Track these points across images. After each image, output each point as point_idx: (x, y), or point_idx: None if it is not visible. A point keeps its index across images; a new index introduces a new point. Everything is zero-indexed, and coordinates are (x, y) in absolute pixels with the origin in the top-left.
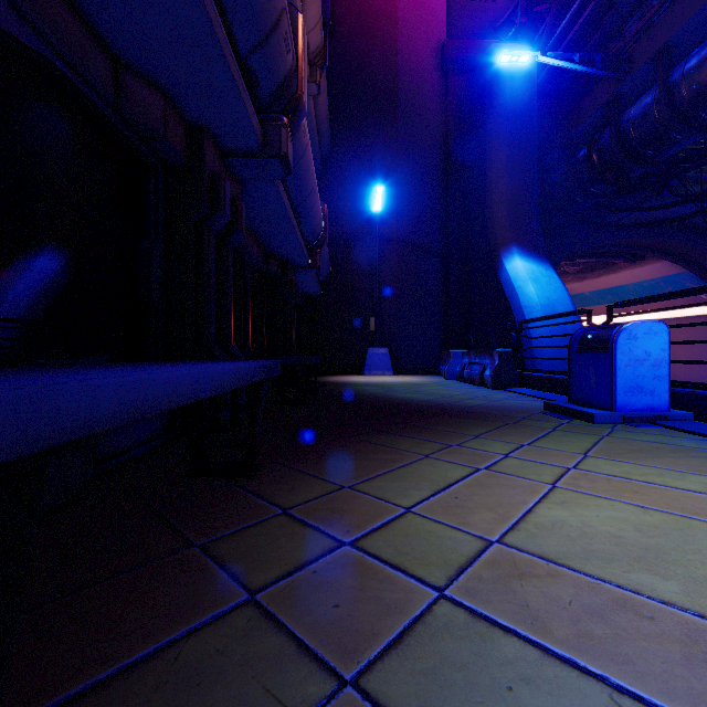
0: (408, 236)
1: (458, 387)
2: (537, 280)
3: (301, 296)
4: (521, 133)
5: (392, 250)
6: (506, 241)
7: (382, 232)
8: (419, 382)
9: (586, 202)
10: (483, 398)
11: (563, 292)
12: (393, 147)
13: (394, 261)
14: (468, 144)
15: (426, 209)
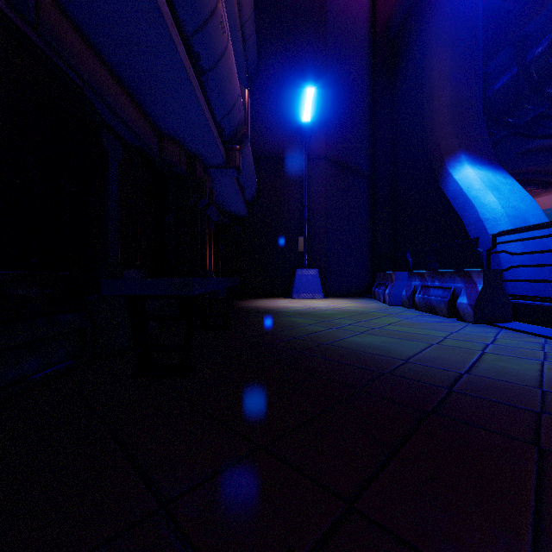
0: (336, 155)
1: (420, 318)
2: (497, 188)
3: (225, 215)
4: (467, 31)
5: (321, 168)
6: (452, 149)
7: (311, 150)
8: (360, 309)
9: (535, 110)
10: (502, 349)
11: (533, 201)
12: (322, 62)
13: (323, 179)
14: (397, 63)
15: (354, 129)
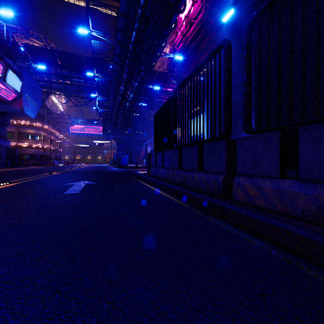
0: None
1: None
2: None
3: None
4: None
5: None
6: None
7: None
8: None
9: None
10: None
11: None
12: None
13: None
14: None
15: None
